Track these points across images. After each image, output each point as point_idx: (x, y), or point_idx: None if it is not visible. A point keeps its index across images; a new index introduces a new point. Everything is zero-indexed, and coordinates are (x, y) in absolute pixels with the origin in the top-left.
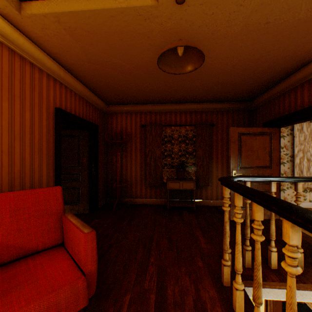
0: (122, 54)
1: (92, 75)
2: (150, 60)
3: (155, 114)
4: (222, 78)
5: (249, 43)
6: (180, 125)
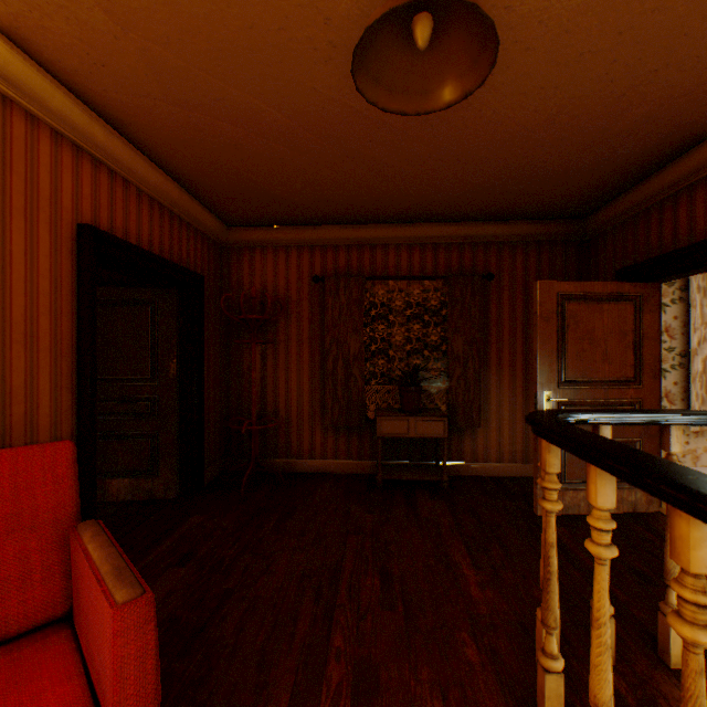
0: (257, 77)
1: (182, 141)
2: (334, 96)
3: (348, 250)
4: (519, 152)
5: (606, 43)
6: (409, 277)
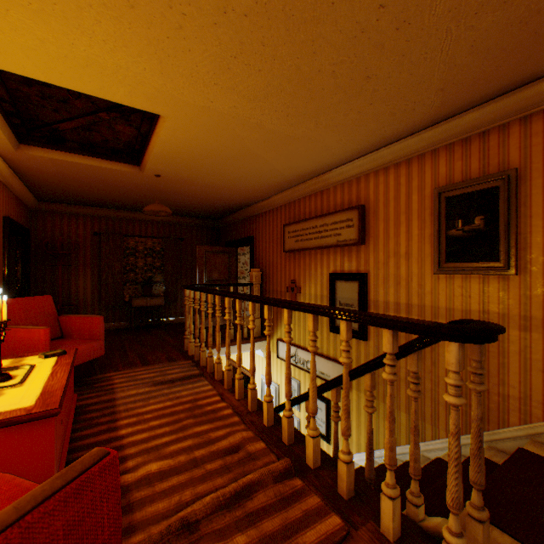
0: (99, 180)
1: (49, 181)
2: (126, 187)
3: (115, 220)
4: (189, 204)
5: (204, 195)
6: (147, 237)
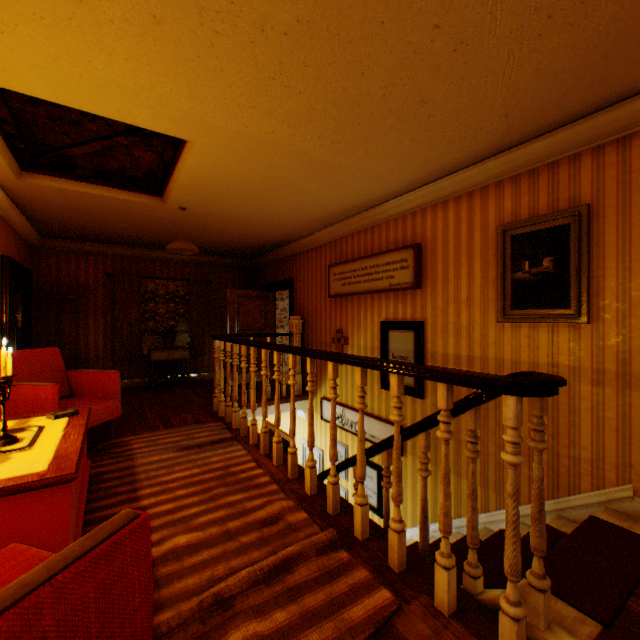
0: (114, 213)
1: (55, 214)
2: (145, 221)
3: (131, 260)
4: (218, 241)
5: (237, 230)
6: (169, 279)
